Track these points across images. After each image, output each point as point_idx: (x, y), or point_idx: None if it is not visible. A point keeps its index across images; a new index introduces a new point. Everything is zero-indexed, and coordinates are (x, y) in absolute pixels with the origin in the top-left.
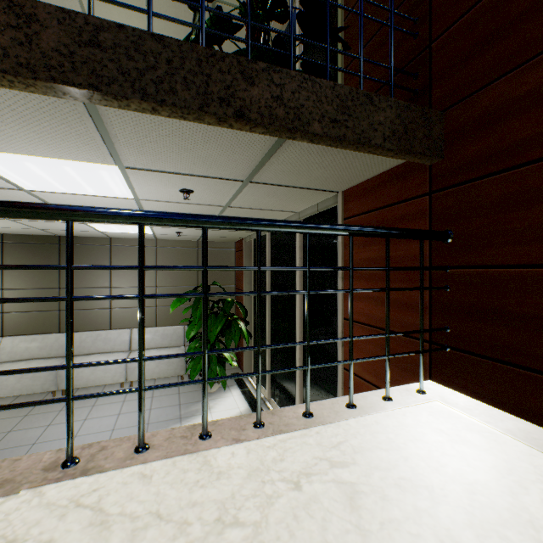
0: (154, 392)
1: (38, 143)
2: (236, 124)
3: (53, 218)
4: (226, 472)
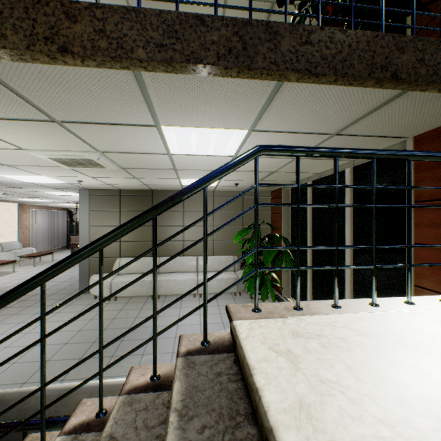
0: (218, 302)
1: (215, 118)
2: (386, 84)
3: (291, 154)
4: (419, 323)
